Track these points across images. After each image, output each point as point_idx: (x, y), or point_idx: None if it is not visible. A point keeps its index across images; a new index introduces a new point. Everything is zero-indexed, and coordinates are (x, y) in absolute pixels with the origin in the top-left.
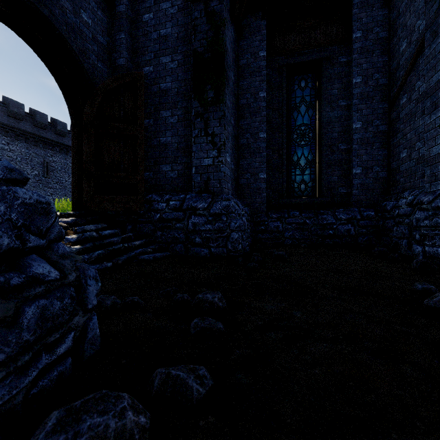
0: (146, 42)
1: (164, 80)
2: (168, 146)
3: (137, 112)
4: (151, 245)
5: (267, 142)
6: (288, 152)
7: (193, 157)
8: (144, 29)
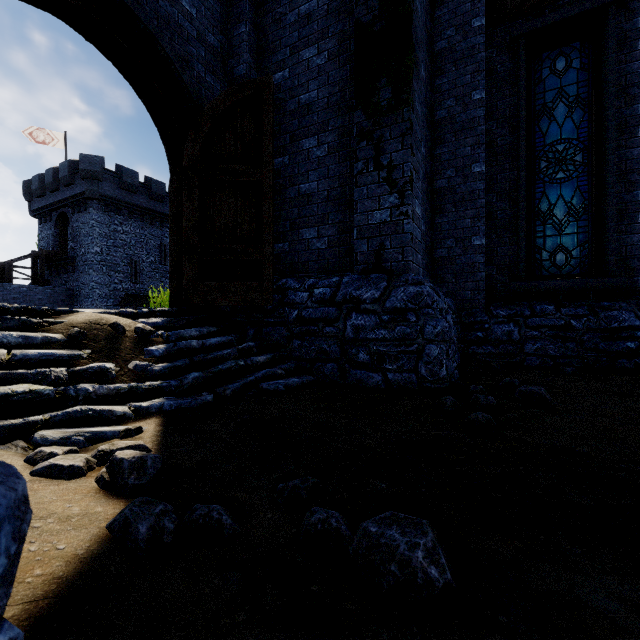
0: (278, 33)
1: (306, 88)
2: (313, 196)
3: (262, 144)
4: (284, 363)
5: (487, 181)
6: (529, 196)
7: (354, 210)
8: (274, 13)
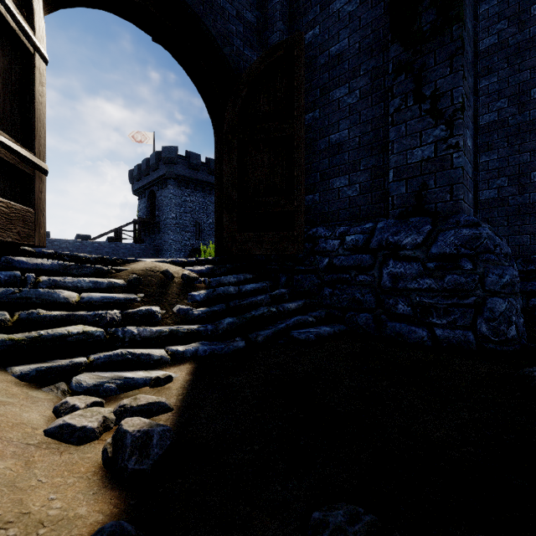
0: None
1: (336, 39)
2: (343, 145)
3: (293, 99)
4: (314, 310)
5: None
6: None
7: (390, 151)
8: None
